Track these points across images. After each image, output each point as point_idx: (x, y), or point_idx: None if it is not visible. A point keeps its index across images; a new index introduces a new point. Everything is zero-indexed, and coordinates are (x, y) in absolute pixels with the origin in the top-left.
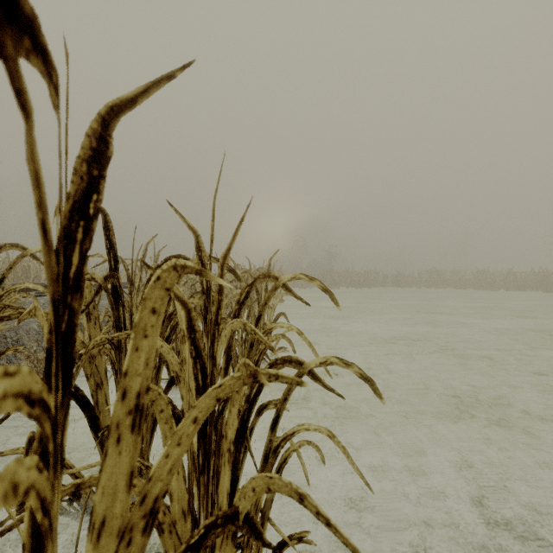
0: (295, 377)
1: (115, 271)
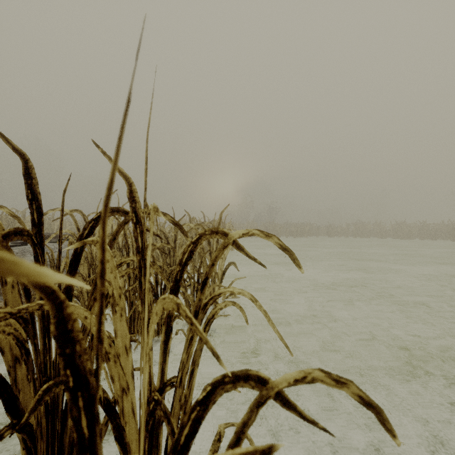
0: (254, 402)
1: (39, 226)
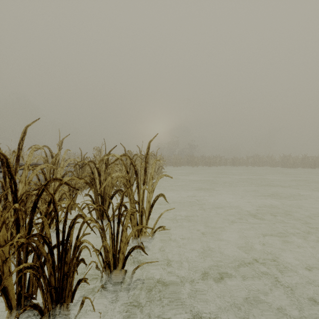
0: None
1: None
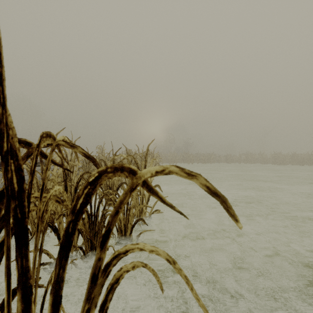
0: None
1: None
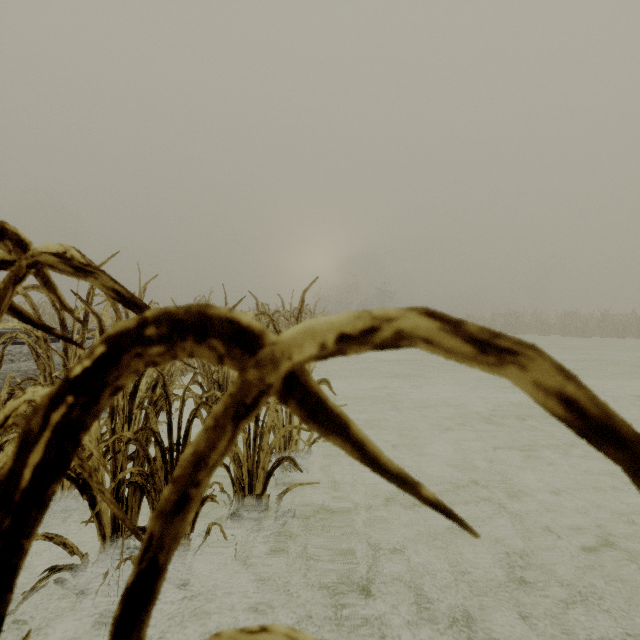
0: None
1: None
